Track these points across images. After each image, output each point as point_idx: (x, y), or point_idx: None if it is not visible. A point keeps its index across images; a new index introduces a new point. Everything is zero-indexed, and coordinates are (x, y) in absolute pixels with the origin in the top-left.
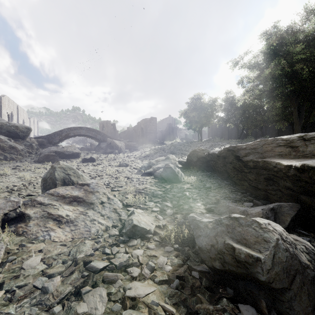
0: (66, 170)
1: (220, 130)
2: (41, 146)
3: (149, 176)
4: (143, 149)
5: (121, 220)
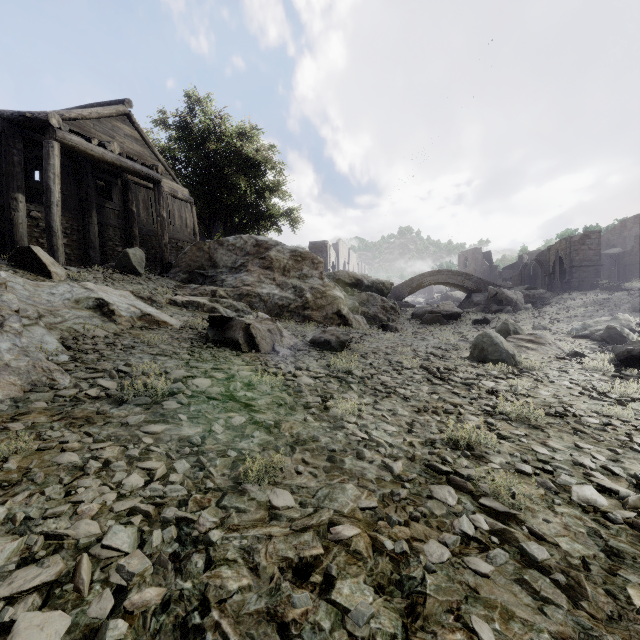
0: (514, 325)
1: None
2: None
3: (584, 339)
4: (565, 304)
5: (565, 353)
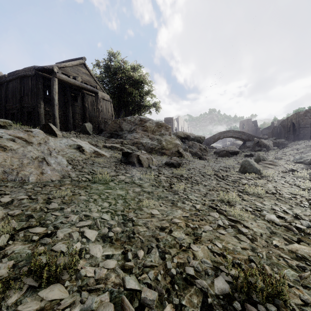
0: (262, 157)
1: None
2: None
3: (300, 164)
4: (294, 146)
5: (287, 170)
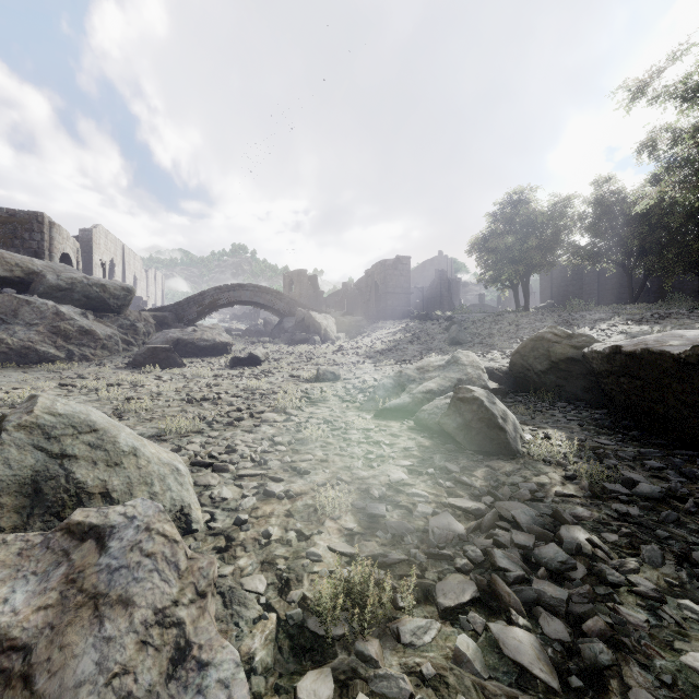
0: (57, 437)
1: (576, 282)
2: (161, 328)
3: (401, 423)
4: (379, 333)
5: None
